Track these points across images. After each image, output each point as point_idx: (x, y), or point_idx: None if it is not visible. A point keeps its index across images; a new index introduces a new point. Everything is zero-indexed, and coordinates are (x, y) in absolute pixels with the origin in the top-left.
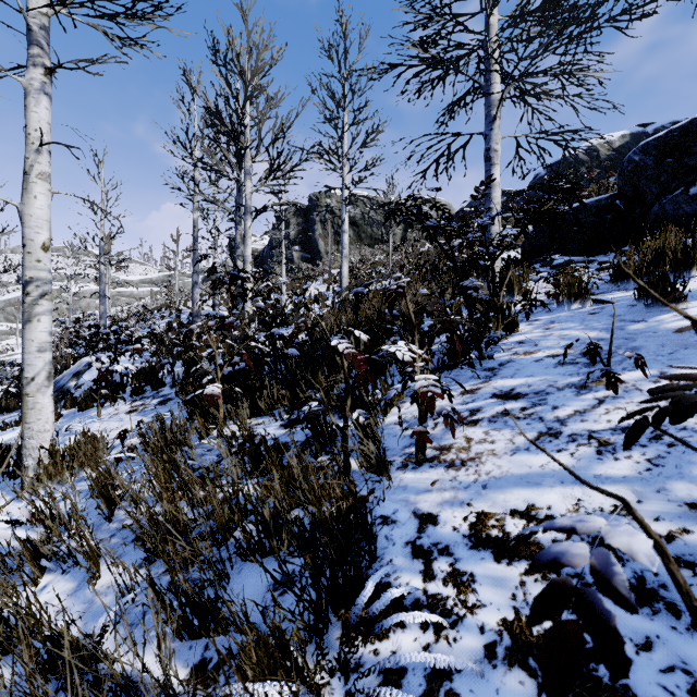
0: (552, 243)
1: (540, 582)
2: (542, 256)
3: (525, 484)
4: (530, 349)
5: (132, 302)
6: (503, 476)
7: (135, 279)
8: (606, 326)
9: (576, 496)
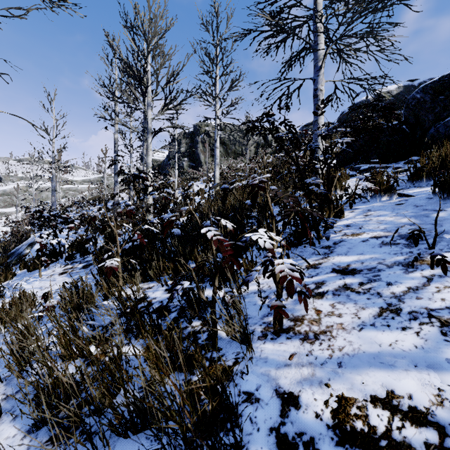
0: (358, 155)
1: None
2: (351, 164)
3: (379, 364)
4: (356, 231)
5: (76, 194)
6: (356, 353)
7: (79, 179)
8: (413, 213)
9: (435, 384)
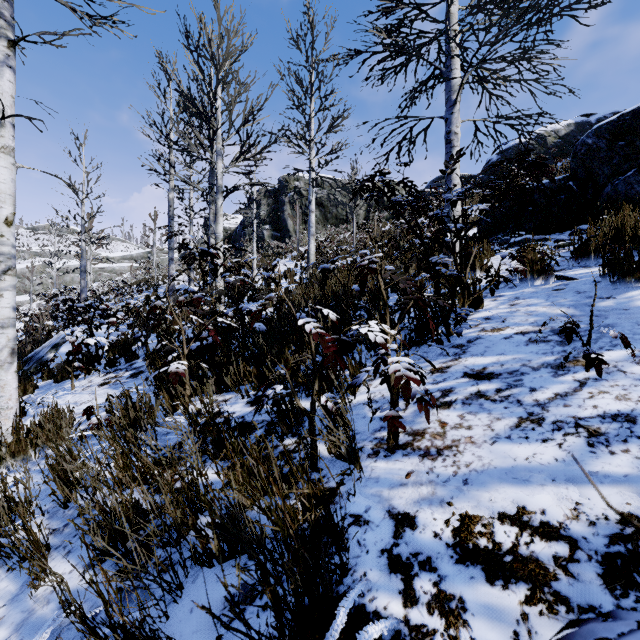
0: (508, 222)
1: (547, 615)
2: (499, 234)
3: (511, 480)
4: (498, 325)
5: (113, 277)
6: (485, 469)
7: (117, 255)
8: (573, 302)
9: (573, 498)
